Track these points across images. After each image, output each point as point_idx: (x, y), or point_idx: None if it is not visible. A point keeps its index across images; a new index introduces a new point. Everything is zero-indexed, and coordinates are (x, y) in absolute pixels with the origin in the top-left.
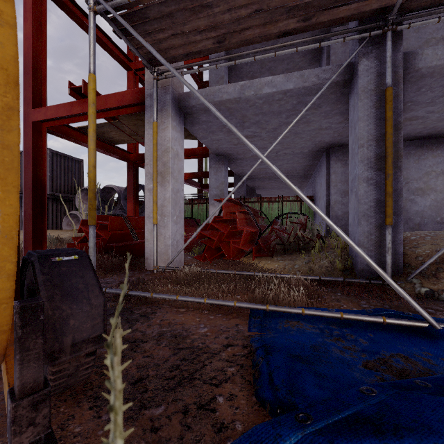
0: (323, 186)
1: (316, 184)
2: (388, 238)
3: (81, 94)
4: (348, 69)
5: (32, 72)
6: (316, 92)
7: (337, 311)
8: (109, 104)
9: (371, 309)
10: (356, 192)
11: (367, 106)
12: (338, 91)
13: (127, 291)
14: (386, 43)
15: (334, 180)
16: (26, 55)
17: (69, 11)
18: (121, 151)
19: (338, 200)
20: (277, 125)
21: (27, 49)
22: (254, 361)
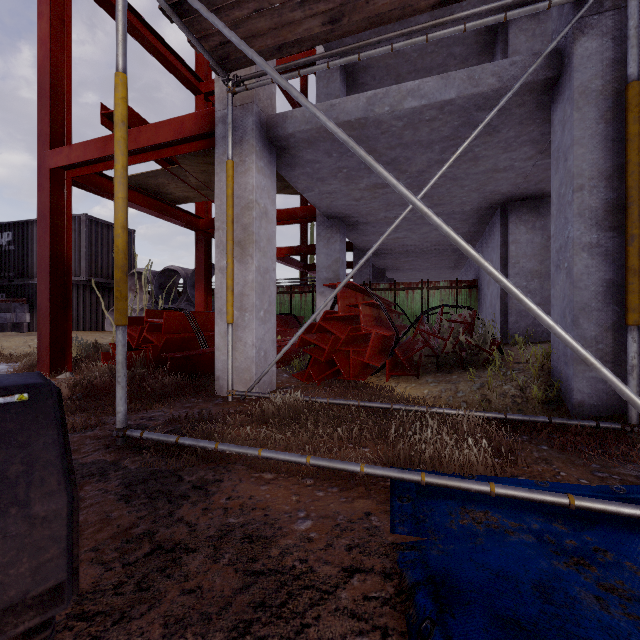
0: (496, 264)
1: None
2: (633, 350)
3: None
4: (553, 59)
5: (49, 94)
6: (494, 104)
7: (555, 488)
8: (161, 137)
9: (624, 487)
10: (570, 269)
11: (590, 119)
12: (533, 101)
13: (176, 438)
14: (628, 4)
15: (513, 253)
16: (41, 70)
17: (107, 4)
18: (186, 215)
19: (521, 286)
20: (424, 166)
21: (43, 60)
22: (411, 623)
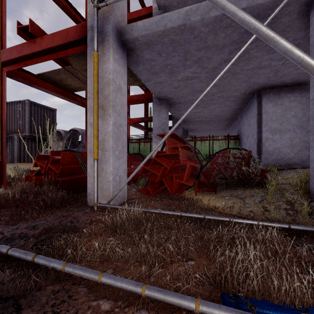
0: (253, 125)
1: (243, 125)
2: None
3: (31, 35)
4: None
5: None
6: (270, 13)
7: None
8: (54, 42)
9: None
10: None
11: None
12: (296, 11)
13: (32, 257)
14: None
15: (265, 119)
16: None
17: None
18: (80, 98)
19: (269, 137)
20: (217, 64)
21: None
22: None
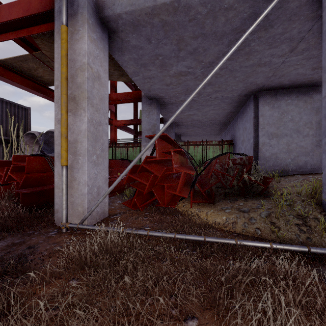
0: (249, 130)
1: (237, 130)
2: None
3: None
4: None
5: None
6: None
7: None
8: (12, 14)
9: None
10: None
11: None
12: None
13: None
14: None
15: (261, 122)
16: None
17: None
18: None
19: (266, 142)
20: (214, 57)
21: None
22: None
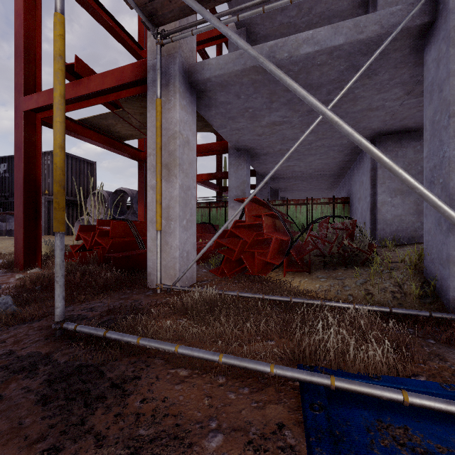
0: (366, 185)
1: (354, 183)
2: None
3: (75, 74)
4: (428, 7)
5: (23, 54)
6: (375, 49)
7: None
8: (106, 83)
9: None
10: (445, 183)
11: None
12: (408, 46)
13: (104, 332)
14: None
15: (381, 176)
16: (16, 35)
17: None
18: (131, 149)
19: (387, 201)
20: None
21: (18, 28)
22: None
